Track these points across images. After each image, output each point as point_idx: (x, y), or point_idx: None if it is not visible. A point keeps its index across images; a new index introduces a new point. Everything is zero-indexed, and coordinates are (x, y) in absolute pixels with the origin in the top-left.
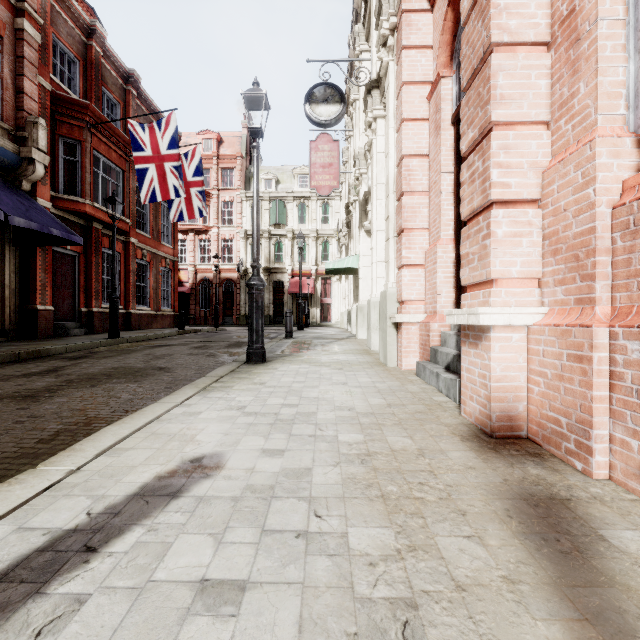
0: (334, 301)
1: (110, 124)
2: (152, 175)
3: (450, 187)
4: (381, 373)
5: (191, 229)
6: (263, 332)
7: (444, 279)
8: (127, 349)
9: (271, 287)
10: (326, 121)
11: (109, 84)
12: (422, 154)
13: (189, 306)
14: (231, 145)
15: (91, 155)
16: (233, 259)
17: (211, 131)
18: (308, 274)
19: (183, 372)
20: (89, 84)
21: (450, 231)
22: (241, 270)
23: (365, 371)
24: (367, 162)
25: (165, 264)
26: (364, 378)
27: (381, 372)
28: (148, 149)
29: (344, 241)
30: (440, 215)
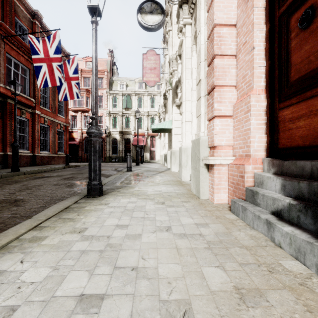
0: (157, 149)
1: (18, 38)
2: (44, 70)
3: (262, 43)
4: (199, 209)
5: (79, 110)
6: (100, 171)
7: (257, 125)
8: (15, 180)
9: (123, 141)
10: (152, 26)
11: (20, 16)
12: (231, 24)
13: (78, 151)
14: (101, 65)
15: (4, 56)
16: (102, 126)
17: (90, 57)
18: (143, 135)
19: (30, 205)
20: (5, 13)
21: (262, 82)
22: (107, 132)
23: (184, 206)
24: (177, 62)
25: (60, 127)
26: (186, 218)
27: (198, 207)
28: (41, 53)
29: (162, 115)
30: (252, 68)
